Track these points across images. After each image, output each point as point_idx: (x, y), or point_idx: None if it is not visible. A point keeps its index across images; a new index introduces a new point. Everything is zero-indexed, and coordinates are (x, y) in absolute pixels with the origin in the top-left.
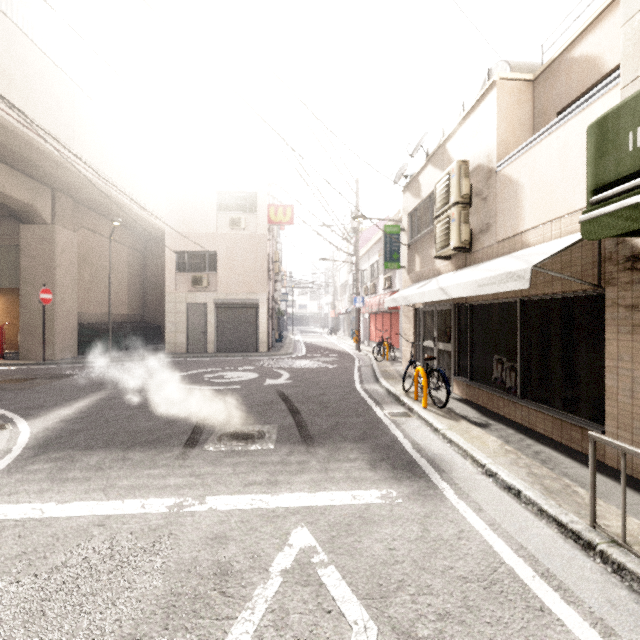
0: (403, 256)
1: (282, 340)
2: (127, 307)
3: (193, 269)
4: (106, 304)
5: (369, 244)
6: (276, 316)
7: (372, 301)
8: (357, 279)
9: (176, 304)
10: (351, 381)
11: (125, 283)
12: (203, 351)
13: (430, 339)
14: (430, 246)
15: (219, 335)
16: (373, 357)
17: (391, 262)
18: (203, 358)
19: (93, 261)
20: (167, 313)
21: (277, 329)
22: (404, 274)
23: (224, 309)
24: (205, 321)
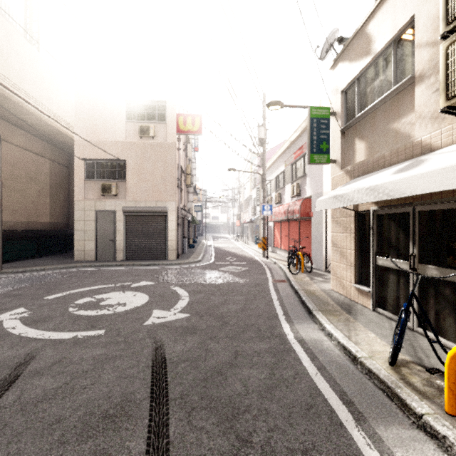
0: (332, 147)
1: (195, 245)
2: (49, 216)
3: (102, 177)
4: (21, 212)
5: (274, 157)
6: (191, 224)
7: (279, 209)
8: (264, 189)
9: (85, 212)
10: (272, 314)
11: (46, 193)
12: (112, 259)
13: (396, 256)
14: (393, 116)
15: (128, 243)
16: (288, 269)
17: (319, 154)
18: (107, 267)
19: (3, 169)
20: (76, 221)
21: (193, 235)
22: (334, 169)
23: (133, 217)
24: (114, 229)
